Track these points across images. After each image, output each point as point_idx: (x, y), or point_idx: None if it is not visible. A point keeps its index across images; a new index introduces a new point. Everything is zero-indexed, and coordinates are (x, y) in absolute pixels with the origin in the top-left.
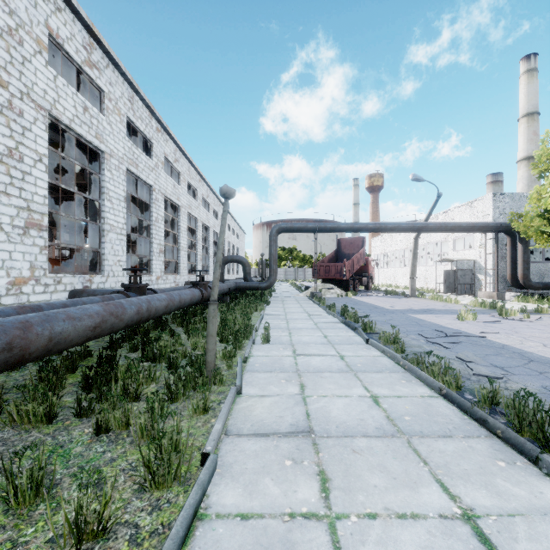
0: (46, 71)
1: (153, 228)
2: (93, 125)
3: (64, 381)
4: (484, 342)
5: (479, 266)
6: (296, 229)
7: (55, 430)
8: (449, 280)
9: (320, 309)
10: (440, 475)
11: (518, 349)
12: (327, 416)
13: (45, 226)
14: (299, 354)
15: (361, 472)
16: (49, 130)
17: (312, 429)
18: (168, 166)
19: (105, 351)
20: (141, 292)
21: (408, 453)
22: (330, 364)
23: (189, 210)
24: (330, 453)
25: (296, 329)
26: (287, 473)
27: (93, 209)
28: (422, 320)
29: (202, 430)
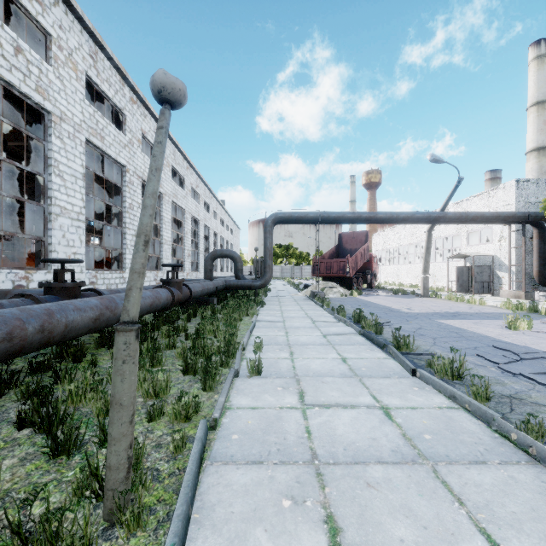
0: None
1: (126, 215)
2: (31, 74)
3: None
4: None
5: (499, 262)
6: (295, 219)
7: None
8: (463, 278)
9: (325, 313)
10: None
11: None
12: None
13: None
14: (311, 404)
15: None
16: None
17: None
18: (151, 149)
19: None
20: (69, 295)
21: None
22: (372, 435)
23: (174, 200)
24: None
25: (299, 345)
26: None
27: (39, 187)
28: (461, 329)
29: None
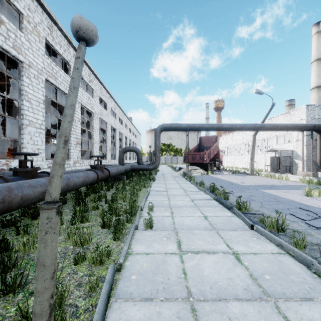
0: None
1: None
2: (10, 38)
3: None
4: None
5: (296, 154)
6: (174, 128)
7: None
8: (274, 163)
9: (192, 185)
10: None
11: None
12: None
13: None
14: (185, 251)
15: None
16: None
17: None
18: (87, 86)
19: None
20: (29, 176)
21: None
22: (229, 275)
23: (101, 117)
24: None
25: (176, 207)
26: None
27: (16, 108)
28: (277, 196)
29: None
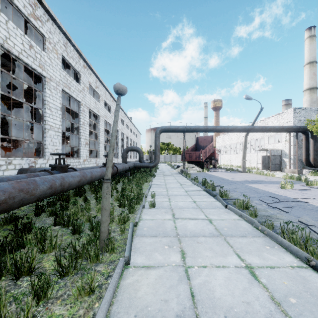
0: None
1: (81, 128)
2: (37, 58)
3: None
4: (309, 206)
5: (285, 153)
6: (172, 130)
7: None
8: (265, 162)
9: (187, 181)
10: None
11: None
12: (212, 297)
13: None
14: (177, 218)
15: None
16: (5, 59)
17: None
18: (92, 91)
19: (31, 215)
20: (63, 170)
21: None
22: (202, 228)
23: (105, 119)
24: None
25: (173, 196)
26: None
27: (39, 115)
28: (257, 188)
29: None
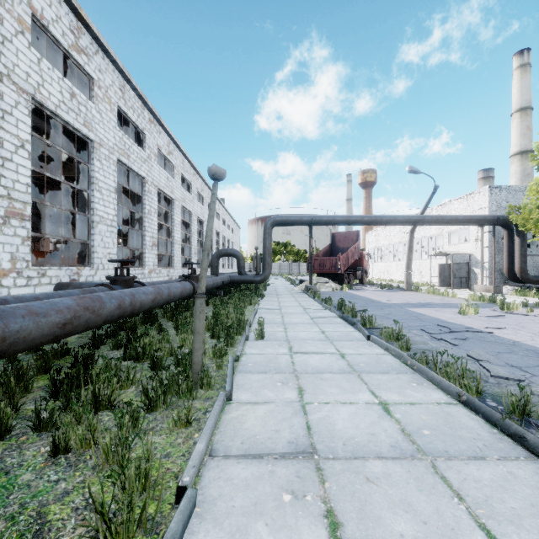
0: (29, 53)
1: (145, 220)
2: (81, 113)
3: (33, 383)
4: (492, 338)
5: (475, 260)
6: (291, 222)
7: (5, 448)
8: (444, 274)
9: (315, 303)
10: (483, 517)
11: (531, 346)
12: (332, 429)
13: (27, 216)
14: (296, 352)
15: (380, 512)
16: (34, 116)
17: (314, 447)
18: (162, 159)
19: (86, 349)
20: (127, 285)
21: (436, 482)
22: (330, 364)
23: (183, 204)
24: (338, 482)
25: (291, 324)
26: (285, 513)
27: (82, 200)
28: (422, 314)
29: (182, 448)
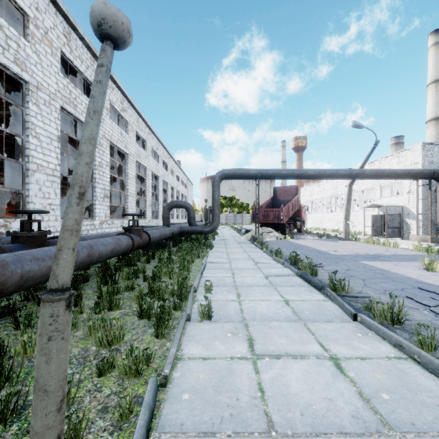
0: None
1: (96, 172)
2: (10, 48)
3: None
4: None
5: (408, 211)
6: (239, 176)
7: None
8: (377, 224)
9: (264, 255)
10: None
11: None
12: None
13: None
14: (261, 354)
15: None
16: None
17: None
18: (118, 117)
19: None
20: (35, 243)
21: None
22: (328, 394)
23: (138, 159)
24: None
25: (244, 287)
26: None
27: (19, 147)
28: (384, 270)
29: None
